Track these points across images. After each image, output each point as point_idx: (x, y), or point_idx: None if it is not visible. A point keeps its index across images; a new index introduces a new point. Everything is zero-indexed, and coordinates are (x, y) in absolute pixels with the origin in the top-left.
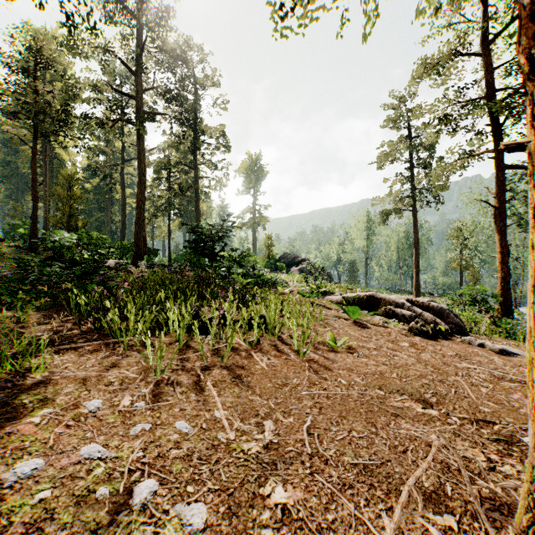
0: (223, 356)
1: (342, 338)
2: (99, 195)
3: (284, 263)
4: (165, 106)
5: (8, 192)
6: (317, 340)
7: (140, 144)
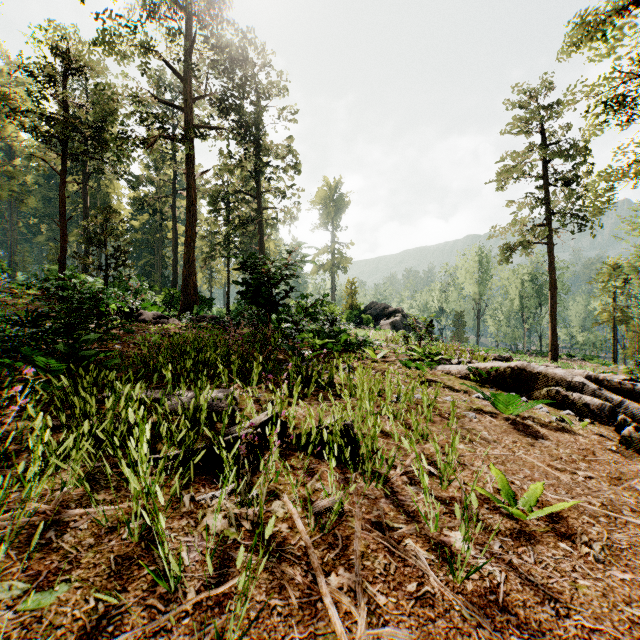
0: (222, 634)
1: (518, 477)
2: (148, 234)
3: (371, 315)
4: (221, 117)
5: (50, 234)
6: (468, 488)
7: (189, 165)
